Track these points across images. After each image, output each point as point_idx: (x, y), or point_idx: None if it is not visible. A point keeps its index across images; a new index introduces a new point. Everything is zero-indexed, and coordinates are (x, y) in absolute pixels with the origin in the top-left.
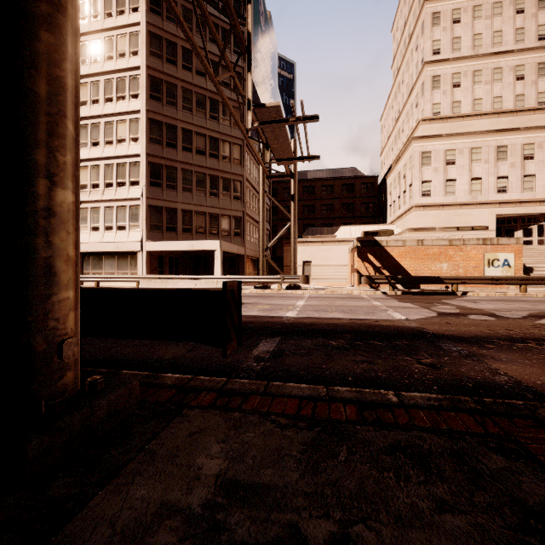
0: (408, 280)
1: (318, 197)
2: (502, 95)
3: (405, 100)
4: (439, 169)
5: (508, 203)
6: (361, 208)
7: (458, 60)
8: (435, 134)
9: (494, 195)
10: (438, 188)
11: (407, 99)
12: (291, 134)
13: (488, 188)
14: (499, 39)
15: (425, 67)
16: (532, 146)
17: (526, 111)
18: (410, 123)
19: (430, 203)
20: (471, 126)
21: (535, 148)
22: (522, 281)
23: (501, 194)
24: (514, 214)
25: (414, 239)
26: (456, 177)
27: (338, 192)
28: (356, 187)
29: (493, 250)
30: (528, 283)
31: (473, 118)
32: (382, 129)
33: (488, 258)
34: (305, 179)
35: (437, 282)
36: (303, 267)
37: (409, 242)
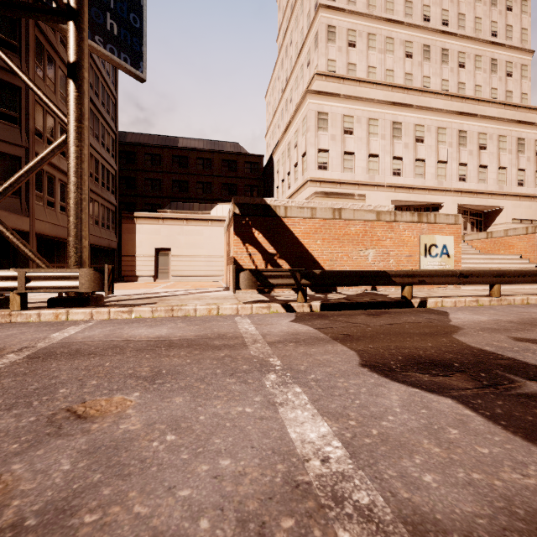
0: (333, 278)
1: (193, 171)
2: (394, 70)
3: (294, 62)
4: (337, 137)
5: (403, 188)
6: (245, 191)
7: (354, 15)
8: (333, 92)
9: (390, 177)
10: (336, 161)
11: (297, 59)
12: (137, 45)
13: (385, 168)
14: (391, 6)
15: (320, 11)
16: (423, 129)
17: (416, 90)
18: (301, 87)
19: (327, 178)
20: (367, 94)
21: (425, 131)
22: (497, 278)
23: (396, 177)
24: (407, 201)
25: (328, 207)
26: (354, 150)
27: (218, 168)
28: (239, 166)
29: (430, 232)
30: (505, 280)
31: (369, 86)
32: (268, 107)
33: (425, 243)
34: (175, 146)
35: (382, 281)
36: (157, 258)
37: (320, 211)
